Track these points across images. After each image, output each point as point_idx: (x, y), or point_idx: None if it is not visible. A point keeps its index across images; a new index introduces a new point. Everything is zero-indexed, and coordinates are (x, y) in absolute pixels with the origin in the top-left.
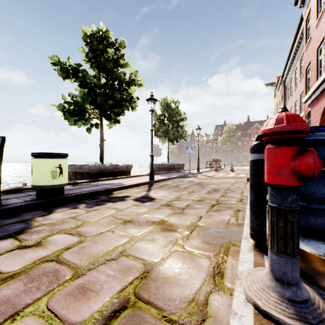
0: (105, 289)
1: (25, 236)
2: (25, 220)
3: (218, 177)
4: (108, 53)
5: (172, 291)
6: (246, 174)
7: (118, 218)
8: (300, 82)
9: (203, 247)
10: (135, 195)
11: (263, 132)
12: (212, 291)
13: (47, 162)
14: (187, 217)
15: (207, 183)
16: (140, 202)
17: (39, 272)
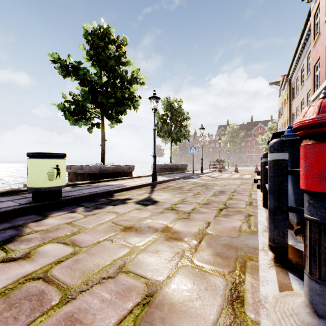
0: (98, 321)
1: (13, 246)
2: (17, 225)
3: (222, 178)
4: (109, 49)
5: (182, 324)
6: (251, 175)
7: (118, 224)
8: (307, 80)
9: (215, 261)
10: (137, 198)
11: (299, 124)
12: (232, 325)
13: (44, 162)
14: (194, 223)
15: (212, 184)
16: (143, 206)
17: (21, 295)
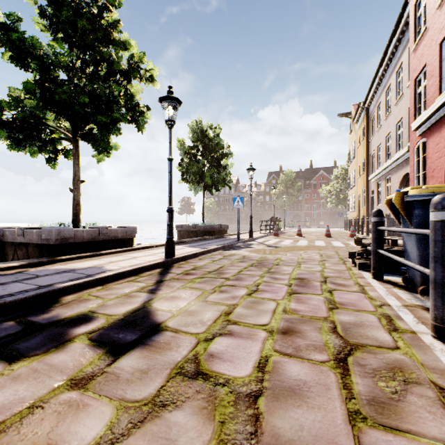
0: None
1: None
2: None
3: (286, 248)
4: None
5: None
6: (323, 241)
7: None
8: (396, 105)
9: None
10: (110, 312)
11: None
12: None
13: None
14: None
15: (274, 260)
16: (106, 356)
17: None
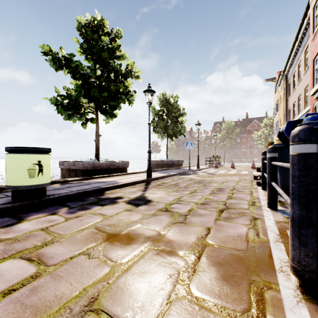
0: None
1: None
2: None
3: (219, 175)
4: (102, 41)
5: None
6: (248, 171)
7: (102, 230)
8: (305, 74)
9: (220, 290)
10: (129, 196)
11: None
12: None
13: (23, 158)
14: (191, 228)
15: (209, 181)
16: (134, 206)
17: None
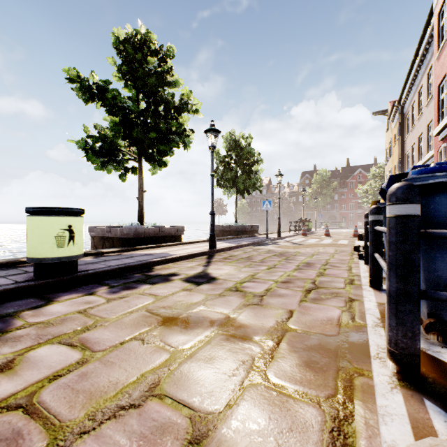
0: None
1: None
2: (5, 315)
3: (308, 245)
4: (149, 63)
5: None
6: (348, 240)
7: (155, 313)
8: (427, 106)
9: (303, 376)
10: (186, 273)
11: None
12: None
13: (50, 221)
14: (269, 311)
15: (294, 253)
16: (194, 285)
17: None
